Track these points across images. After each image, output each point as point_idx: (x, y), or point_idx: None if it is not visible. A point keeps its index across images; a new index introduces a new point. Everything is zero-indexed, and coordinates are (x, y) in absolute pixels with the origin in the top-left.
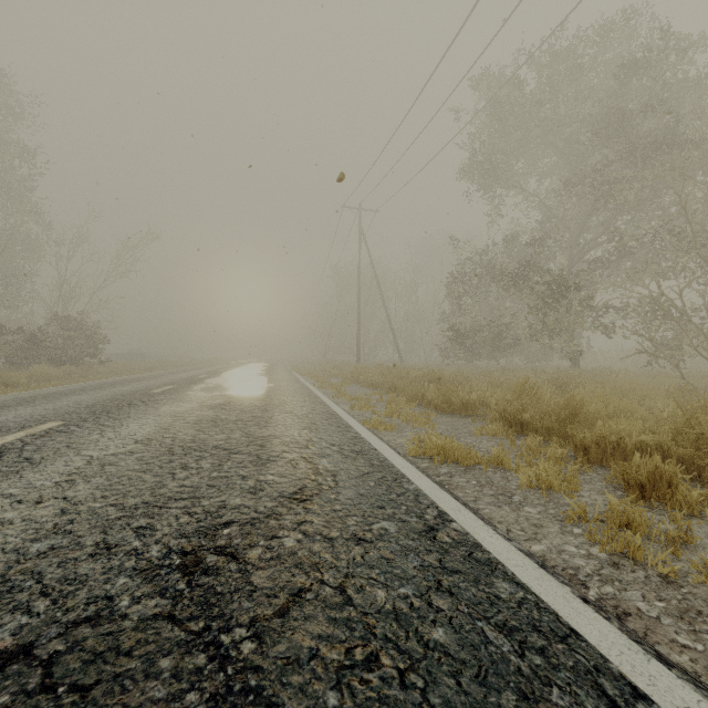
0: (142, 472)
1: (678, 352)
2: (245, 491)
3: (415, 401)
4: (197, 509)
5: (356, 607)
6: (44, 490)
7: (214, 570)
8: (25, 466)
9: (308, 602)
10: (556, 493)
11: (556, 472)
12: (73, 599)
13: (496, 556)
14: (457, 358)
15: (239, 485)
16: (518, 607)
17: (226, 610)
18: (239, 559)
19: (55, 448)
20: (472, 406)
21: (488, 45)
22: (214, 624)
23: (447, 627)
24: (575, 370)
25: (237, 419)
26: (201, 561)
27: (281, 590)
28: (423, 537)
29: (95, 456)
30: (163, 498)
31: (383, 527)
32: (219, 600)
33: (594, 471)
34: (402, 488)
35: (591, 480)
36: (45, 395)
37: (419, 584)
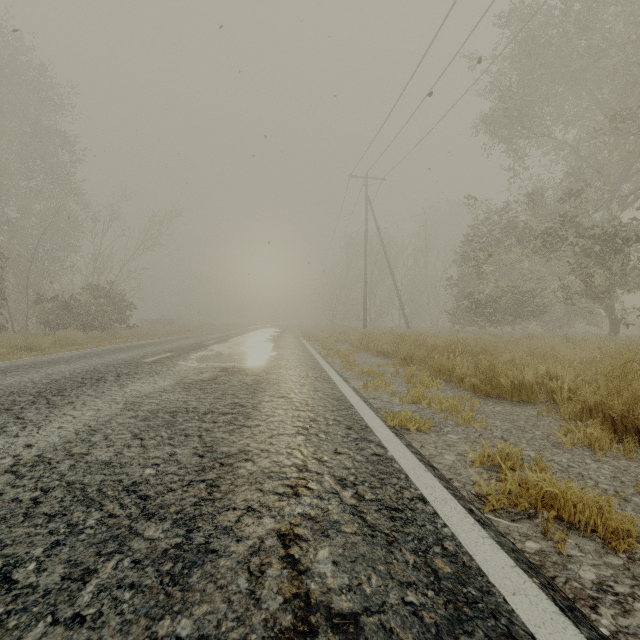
0: None
1: None
2: None
3: (441, 377)
4: None
5: None
6: None
7: None
8: None
9: None
10: None
11: None
12: None
13: None
14: (468, 324)
15: None
16: None
17: None
18: None
19: None
20: (528, 389)
21: None
22: None
23: None
24: (617, 338)
25: (208, 410)
26: None
27: None
28: None
29: None
30: None
31: None
32: None
33: None
34: None
35: None
36: (37, 363)
37: None
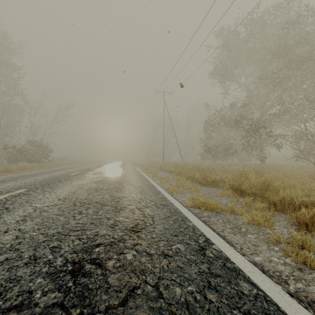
0: (59, 216)
1: (314, 156)
2: (108, 226)
3: (190, 179)
4: (83, 236)
5: (165, 300)
6: (10, 225)
7: (88, 274)
8: (4, 212)
9: (138, 296)
10: (262, 227)
11: (261, 216)
12: (11, 292)
13: (238, 266)
14: (208, 159)
15: (105, 222)
16: (255, 300)
17: (92, 300)
18: (102, 267)
19: (20, 202)
20: (217, 182)
21: (223, 16)
22: (85, 311)
23: (216, 314)
24: (263, 165)
25: (107, 188)
26: (82, 268)
27: (123, 287)
28: (198, 253)
29: (38, 207)
30: (67, 230)
31: (177, 247)
32: (89, 293)
33: (279, 215)
34: (186, 225)
35: (279, 220)
36: (22, 176)
37: (199, 284)
